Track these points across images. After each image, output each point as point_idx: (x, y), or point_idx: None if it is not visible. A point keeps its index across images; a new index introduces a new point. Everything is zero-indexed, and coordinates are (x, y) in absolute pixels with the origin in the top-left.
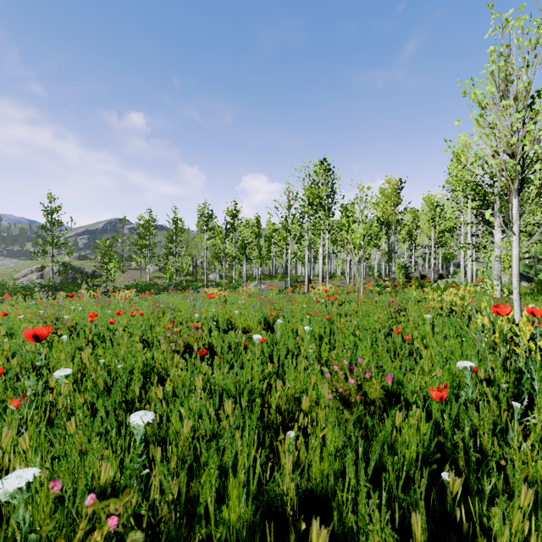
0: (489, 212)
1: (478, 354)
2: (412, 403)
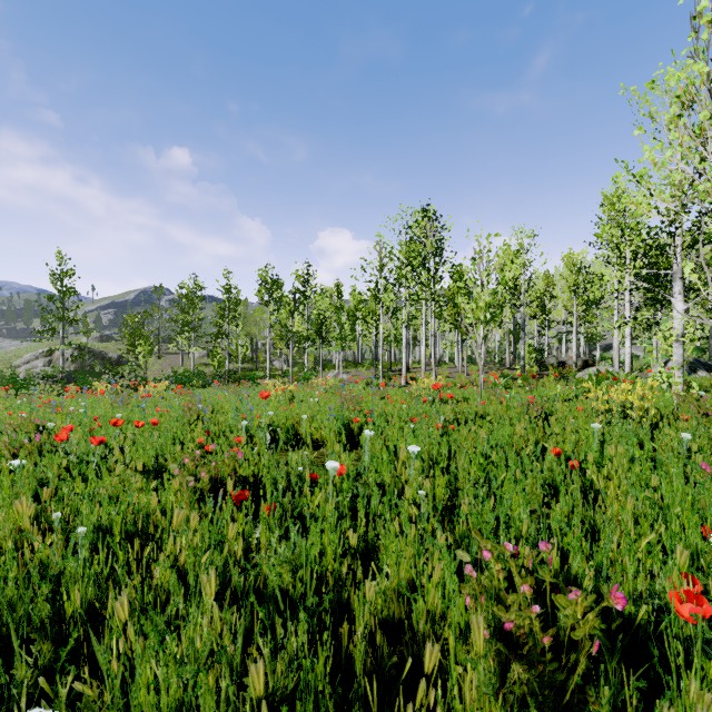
0: (691, 266)
1: None
2: (630, 615)
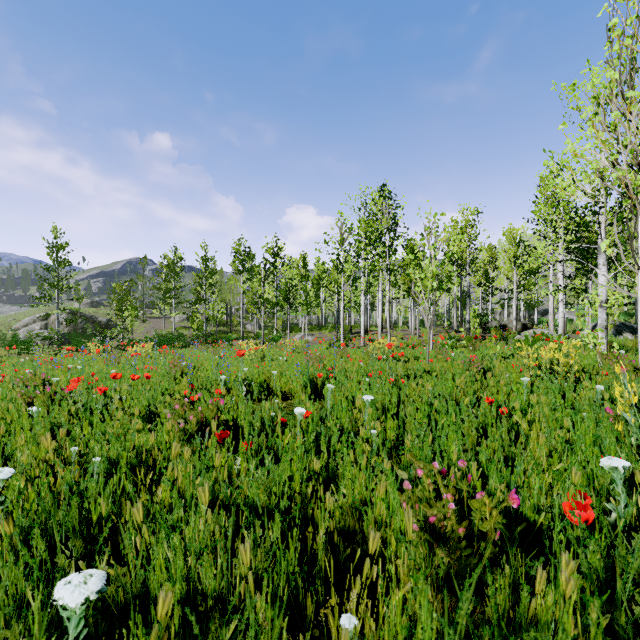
0: (606, 242)
1: (616, 440)
2: (534, 523)
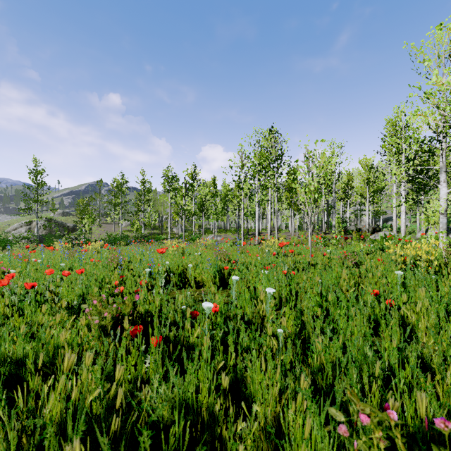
0: None
1: None
2: None
